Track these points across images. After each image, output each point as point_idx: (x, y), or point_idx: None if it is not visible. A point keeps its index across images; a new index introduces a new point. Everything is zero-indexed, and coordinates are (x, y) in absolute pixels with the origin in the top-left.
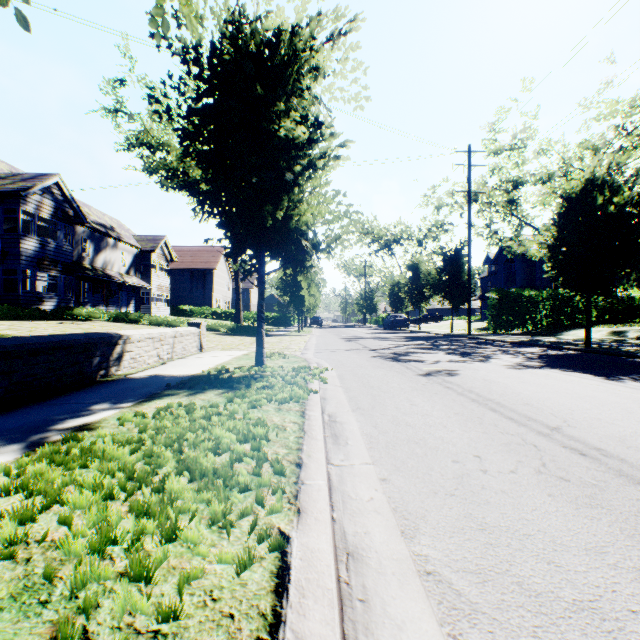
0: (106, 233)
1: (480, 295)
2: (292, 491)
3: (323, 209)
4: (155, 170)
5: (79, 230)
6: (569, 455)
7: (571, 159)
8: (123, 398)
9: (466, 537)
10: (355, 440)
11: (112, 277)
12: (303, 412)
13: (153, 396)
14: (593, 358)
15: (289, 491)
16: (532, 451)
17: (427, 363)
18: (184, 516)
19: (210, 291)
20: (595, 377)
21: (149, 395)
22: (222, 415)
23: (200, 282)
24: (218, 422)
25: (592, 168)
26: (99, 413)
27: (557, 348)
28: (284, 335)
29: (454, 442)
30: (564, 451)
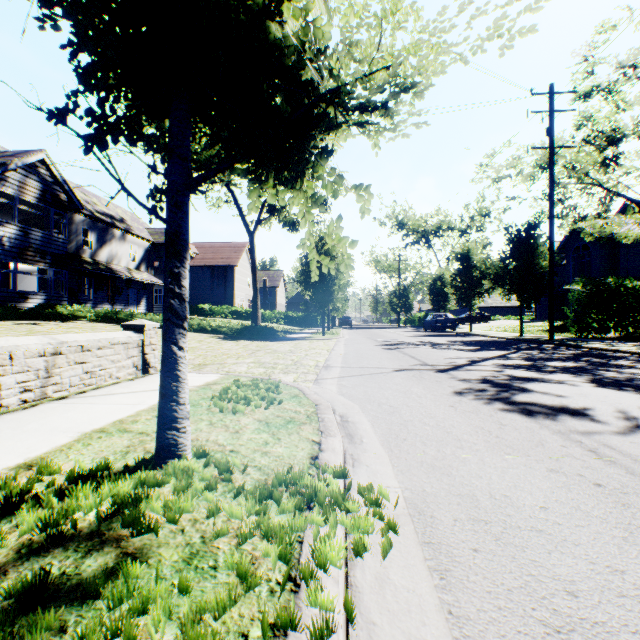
0: (111, 223)
1: None
2: None
3: None
4: None
5: (78, 219)
6: None
7: None
8: None
9: None
10: None
11: (116, 272)
12: None
13: None
14: None
15: None
16: None
17: (615, 425)
18: None
19: (231, 289)
20: None
21: None
22: None
23: (221, 279)
24: None
25: None
26: None
27: None
28: (304, 339)
29: None
30: None
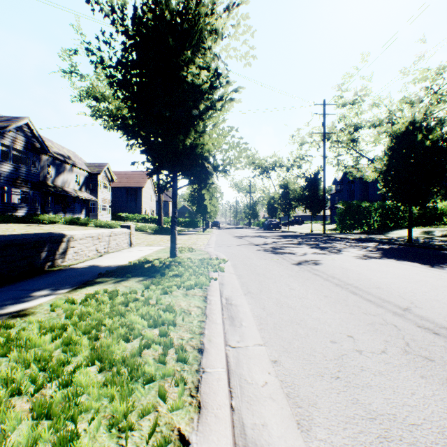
0: (64, 161)
1: (330, 206)
2: (194, 381)
3: (221, 140)
4: (100, 115)
5: (44, 158)
6: (426, 334)
7: (395, 110)
8: (61, 285)
9: (359, 429)
10: (248, 321)
11: (68, 192)
12: (205, 297)
13: (86, 283)
14: (415, 251)
15: (191, 381)
16: (394, 331)
17: (297, 255)
18: (86, 415)
19: (140, 203)
20: (422, 265)
21: (83, 282)
22: (138, 301)
23: (133, 196)
24: (133, 308)
25: (413, 115)
26: (37, 299)
27: (388, 243)
28: (193, 234)
29: (329, 323)
30: (420, 331)
